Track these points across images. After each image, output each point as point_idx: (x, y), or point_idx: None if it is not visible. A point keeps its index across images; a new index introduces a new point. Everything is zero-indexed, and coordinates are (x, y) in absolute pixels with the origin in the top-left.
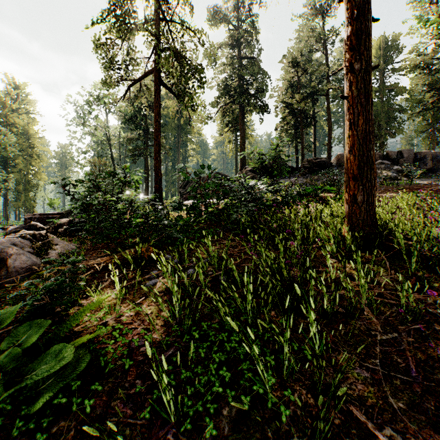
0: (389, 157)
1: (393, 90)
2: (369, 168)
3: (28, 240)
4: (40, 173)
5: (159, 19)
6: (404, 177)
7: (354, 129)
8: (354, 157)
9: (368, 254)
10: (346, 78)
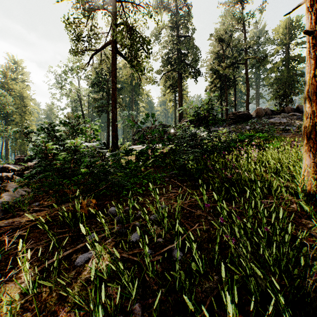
0: (299, 110)
1: (296, 59)
2: None
3: None
4: (31, 125)
5: (116, 1)
6: None
7: None
8: None
9: None
10: (309, 12)
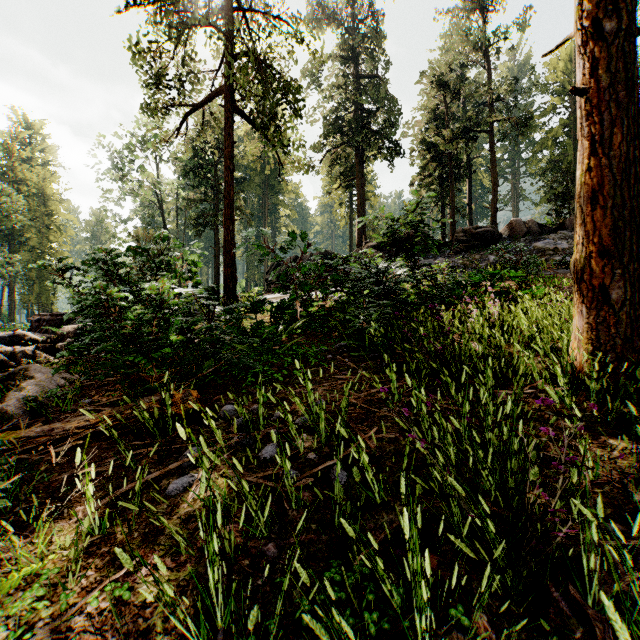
0: None
1: None
2: (634, 233)
3: None
4: (62, 252)
5: (232, 9)
6: None
7: (602, 154)
8: (602, 210)
9: None
10: (581, 54)
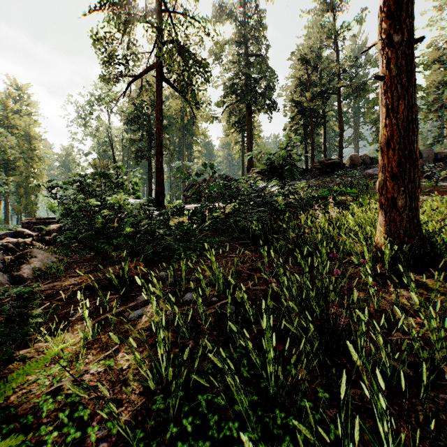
0: None
1: None
2: (412, 165)
3: (0, 252)
4: (42, 176)
5: (161, 11)
6: (424, 178)
7: (393, 117)
8: (393, 151)
9: (414, 274)
10: (381, 55)
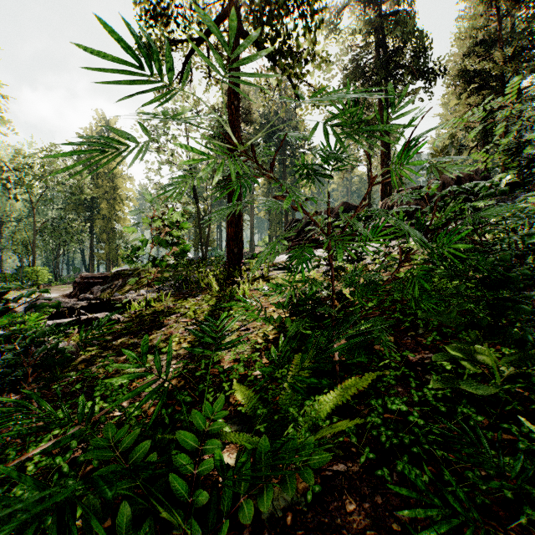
0: None
1: None
2: None
3: None
4: (124, 219)
5: None
6: None
7: None
8: None
9: None
10: None
